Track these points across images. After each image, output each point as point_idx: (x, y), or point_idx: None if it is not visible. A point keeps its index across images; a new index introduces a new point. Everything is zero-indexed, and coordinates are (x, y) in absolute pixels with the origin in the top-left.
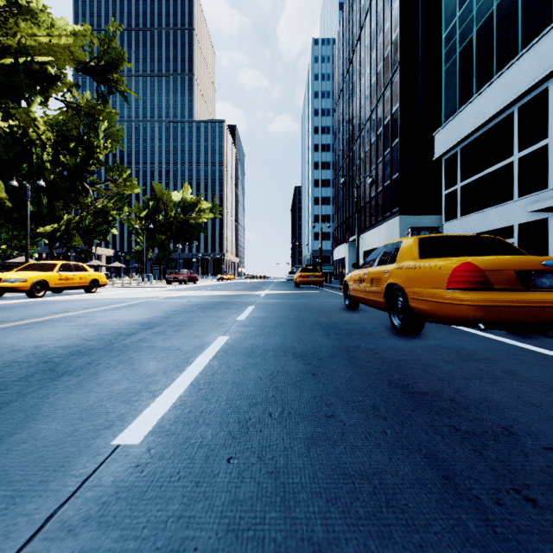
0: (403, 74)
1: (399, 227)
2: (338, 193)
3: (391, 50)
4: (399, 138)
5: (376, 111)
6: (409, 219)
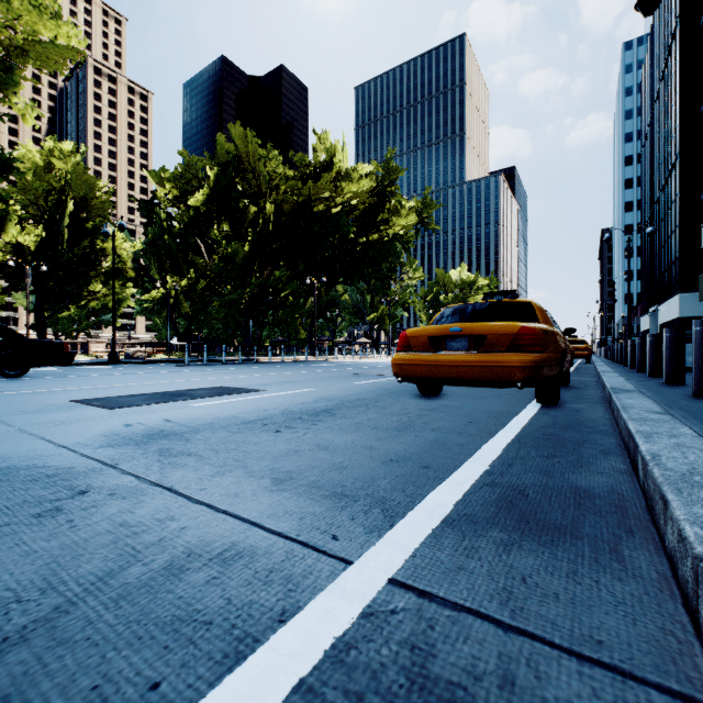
0: (683, 161)
1: (679, 305)
2: (643, 254)
3: (675, 134)
4: (678, 222)
5: (667, 184)
6: (692, 296)
